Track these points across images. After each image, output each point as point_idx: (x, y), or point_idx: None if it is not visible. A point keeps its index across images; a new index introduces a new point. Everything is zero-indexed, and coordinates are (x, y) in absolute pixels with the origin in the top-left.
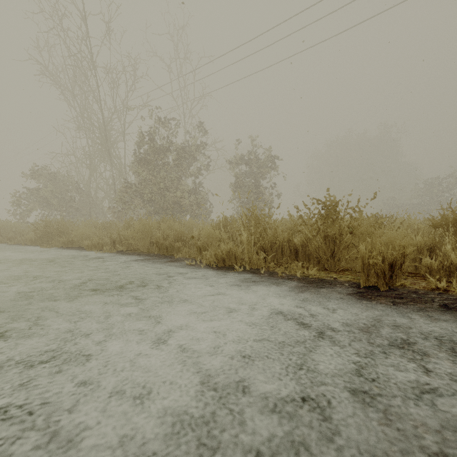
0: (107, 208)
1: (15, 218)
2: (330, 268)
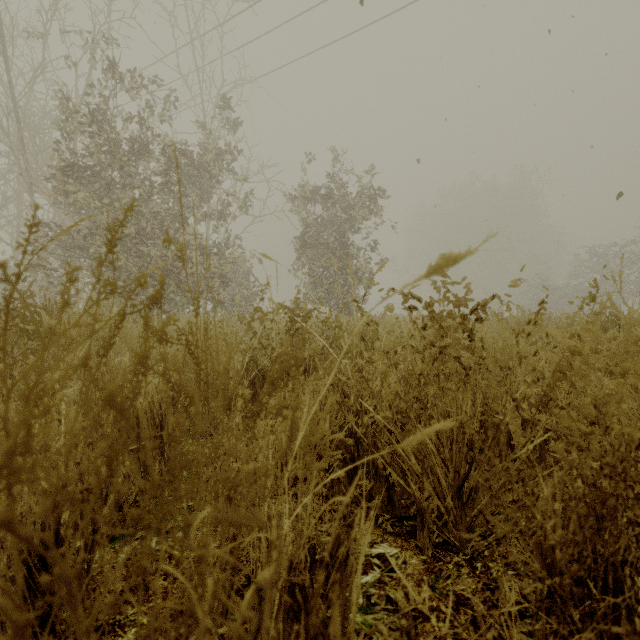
0: None
1: None
2: None
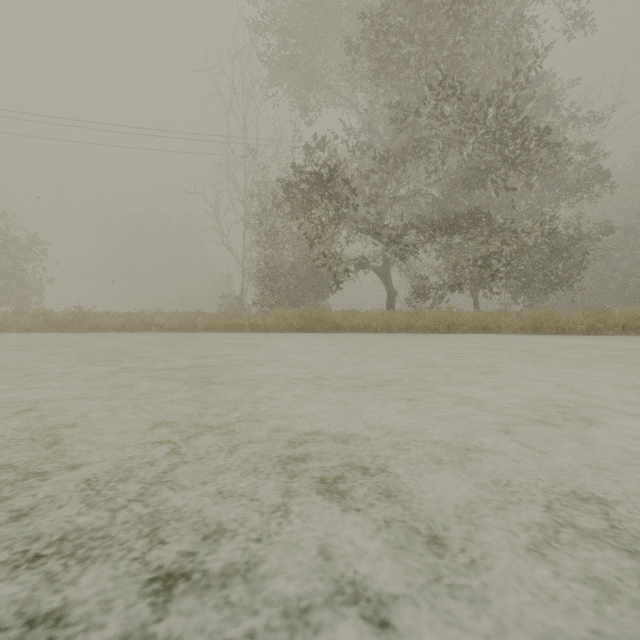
0: None
1: None
2: (81, 330)
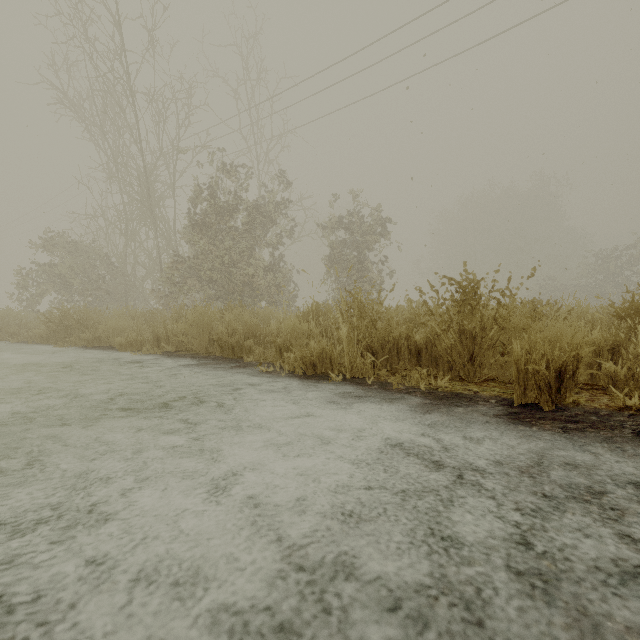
0: (150, 291)
1: (20, 305)
2: (468, 377)
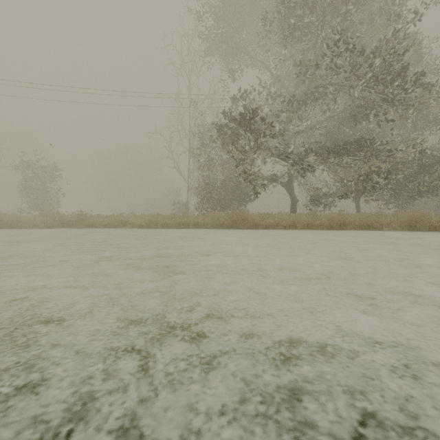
0: None
1: None
2: (82, 227)
